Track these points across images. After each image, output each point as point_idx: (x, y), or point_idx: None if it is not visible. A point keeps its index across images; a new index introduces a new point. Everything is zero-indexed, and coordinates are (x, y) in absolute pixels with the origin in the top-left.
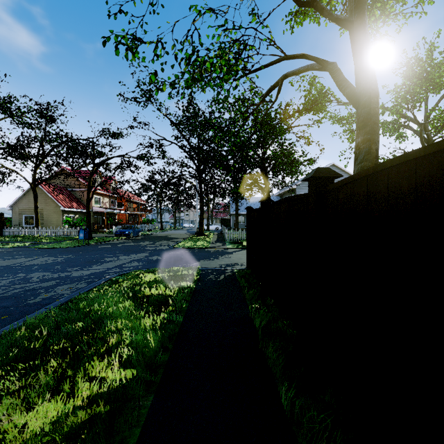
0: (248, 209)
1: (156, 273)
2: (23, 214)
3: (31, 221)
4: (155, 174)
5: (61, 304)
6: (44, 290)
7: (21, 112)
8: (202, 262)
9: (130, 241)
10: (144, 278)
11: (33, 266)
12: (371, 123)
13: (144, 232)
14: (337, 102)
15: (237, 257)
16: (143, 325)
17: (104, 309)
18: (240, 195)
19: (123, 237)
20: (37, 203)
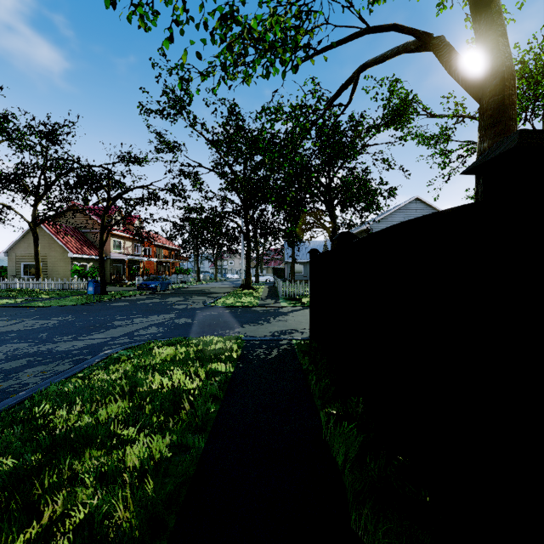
0: (313, 252)
1: (178, 346)
2: (22, 262)
3: (33, 271)
4: (190, 211)
5: (13, 405)
6: (3, 375)
7: (22, 133)
8: (246, 328)
9: (156, 296)
10: (160, 355)
11: (9, 334)
12: (505, 118)
13: (176, 285)
14: (426, 113)
15: (295, 319)
16: (125, 467)
17: (75, 419)
18: (298, 237)
19: (147, 291)
20: (37, 248)
